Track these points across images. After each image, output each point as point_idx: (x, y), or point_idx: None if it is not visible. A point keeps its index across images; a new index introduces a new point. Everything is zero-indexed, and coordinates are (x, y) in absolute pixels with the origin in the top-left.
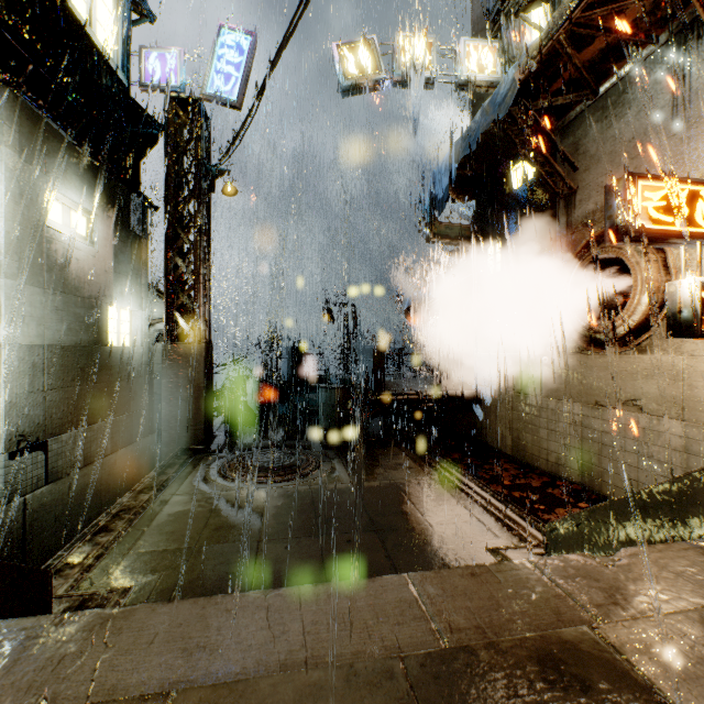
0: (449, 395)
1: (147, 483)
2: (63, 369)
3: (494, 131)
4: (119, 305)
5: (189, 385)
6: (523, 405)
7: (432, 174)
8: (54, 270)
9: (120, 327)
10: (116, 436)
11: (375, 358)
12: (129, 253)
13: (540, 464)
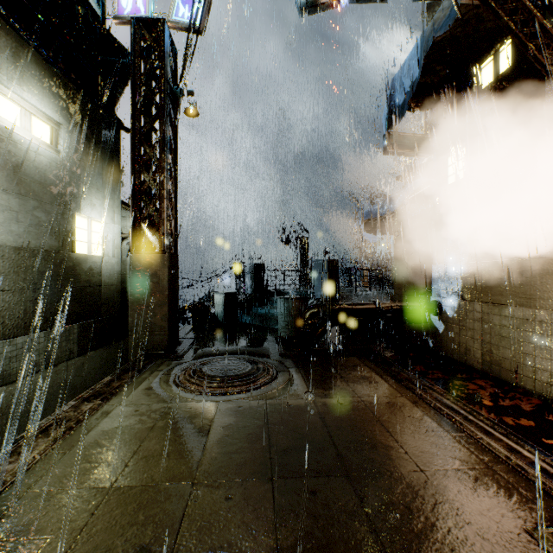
0: (407, 306)
1: (98, 389)
2: (18, 270)
3: (466, 17)
4: (88, 215)
5: (154, 292)
6: (497, 316)
7: (391, 81)
8: (7, 169)
9: (91, 237)
10: (83, 339)
11: (330, 271)
12: (99, 168)
13: (523, 383)
